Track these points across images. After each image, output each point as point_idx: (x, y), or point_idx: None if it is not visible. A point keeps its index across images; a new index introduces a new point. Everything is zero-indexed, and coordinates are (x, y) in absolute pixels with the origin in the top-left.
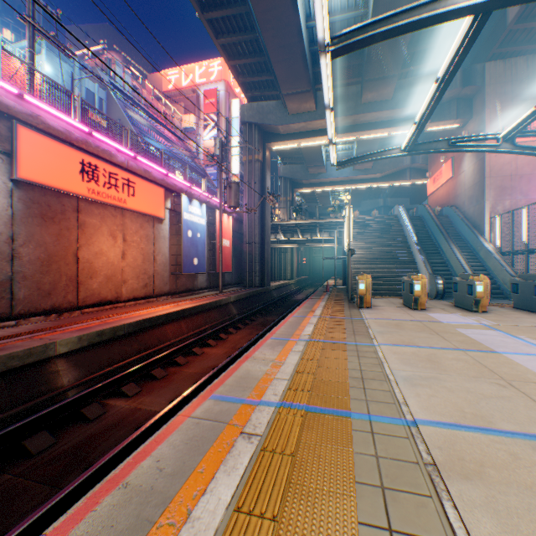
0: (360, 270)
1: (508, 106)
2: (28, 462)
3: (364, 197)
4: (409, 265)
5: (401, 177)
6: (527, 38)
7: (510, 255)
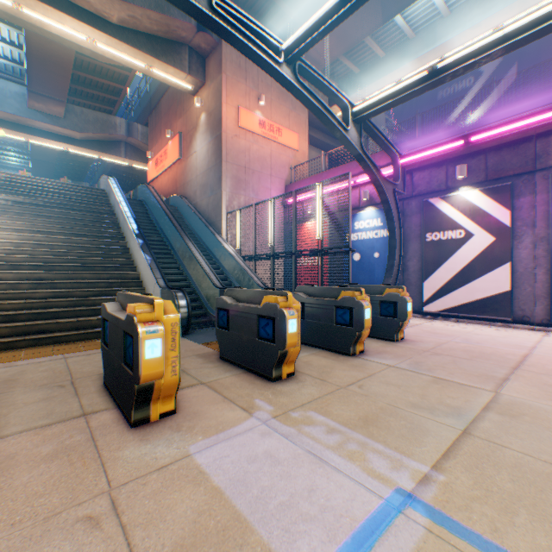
0: (4, 283)
1: (244, 85)
2: None
3: (61, 173)
4: (127, 272)
5: (115, 151)
6: (261, 14)
7: (254, 260)
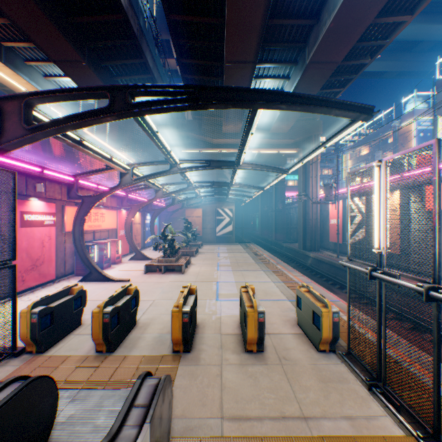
0: None
1: None
2: (331, 286)
3: None
4: None
5: None
6: None
7: None
